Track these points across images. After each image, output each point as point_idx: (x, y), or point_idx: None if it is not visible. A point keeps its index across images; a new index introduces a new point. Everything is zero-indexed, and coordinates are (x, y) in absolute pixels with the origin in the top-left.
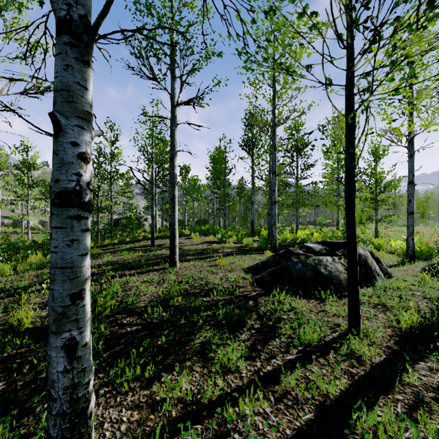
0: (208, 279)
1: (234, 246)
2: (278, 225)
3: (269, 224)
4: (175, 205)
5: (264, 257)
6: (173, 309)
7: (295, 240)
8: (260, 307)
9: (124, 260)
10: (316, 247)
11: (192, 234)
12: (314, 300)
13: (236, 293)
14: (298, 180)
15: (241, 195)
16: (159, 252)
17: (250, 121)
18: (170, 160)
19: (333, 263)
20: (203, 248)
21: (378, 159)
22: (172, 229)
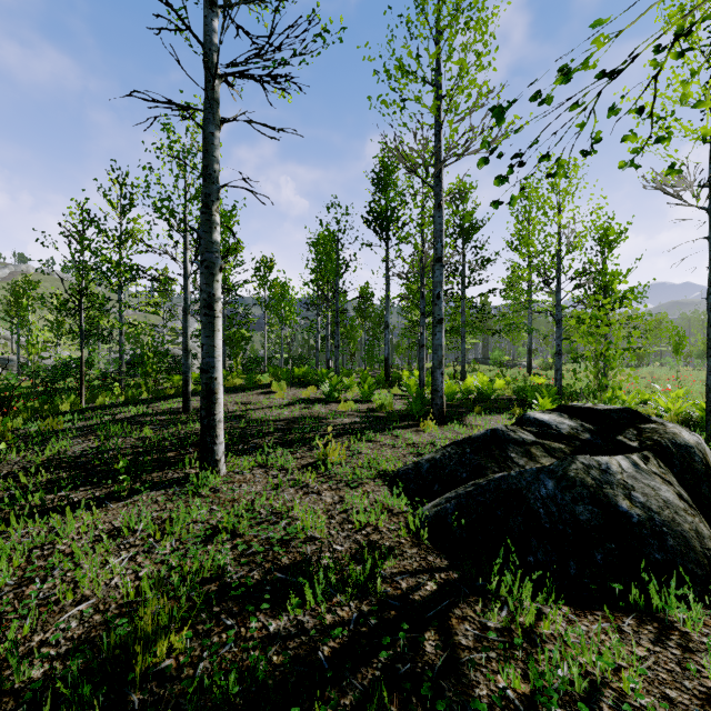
0: (295, 517)
1: (356, 410)
2: (427, 365)
3: (420, 365)
4: (214, 320)
5: (422, 437)
6: (142, 703)
7: (468, 394)
8: (471, 680)
9: (95, 455)
10: (559, 422)
11: (273, 385)
12: (631, 617)
13: (375, 588)
14: (465, 287)
15: (364, 314)
16: (191, 429)
17: (383, 177)
18: (202, 207)
19: (640, 476)
20: (291, 416)
21: (611, 248)
22: (207, 380)
